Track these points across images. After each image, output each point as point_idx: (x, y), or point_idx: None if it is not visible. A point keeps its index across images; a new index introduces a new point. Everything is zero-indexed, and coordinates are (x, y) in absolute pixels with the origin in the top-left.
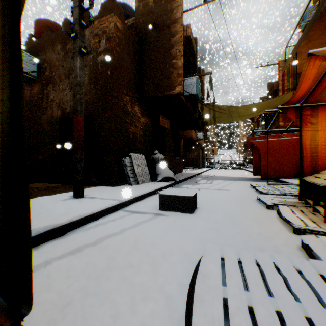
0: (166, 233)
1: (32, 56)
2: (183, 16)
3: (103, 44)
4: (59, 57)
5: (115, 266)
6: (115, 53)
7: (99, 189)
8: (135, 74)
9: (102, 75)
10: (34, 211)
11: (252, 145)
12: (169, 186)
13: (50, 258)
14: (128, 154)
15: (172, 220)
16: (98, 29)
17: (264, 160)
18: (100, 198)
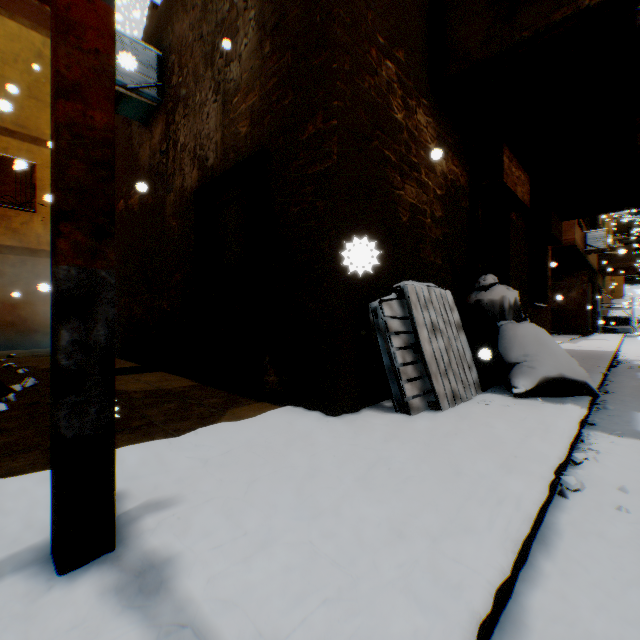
0: None
1: (145, 46)
2: None
3: None
4: (194, 18)
5: None
6: None
7: (272, 432)
8: None
9: None
10: None
11: None
12: (580, 424)
13: None
14: (391, 284)
15: None
16: None
17: None
18: None
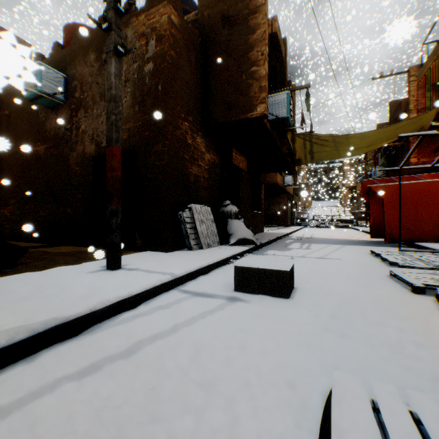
0: (248, 335)
1: (58, 72)
2: (267, 1)
3: (152, 47)
4: (93, 71)
5: (157, 408)
6: (168, 59)
7: (146, 255)
8: (198, 90)
9: (151, 91)
10: (42, 291)
11: (368, 193)
12: (246, 252)
13: (46, 383)
14: (187, 205)
15: (257, 310)
16: (145, 26)
17: (390, 214)
18: (145, 271)
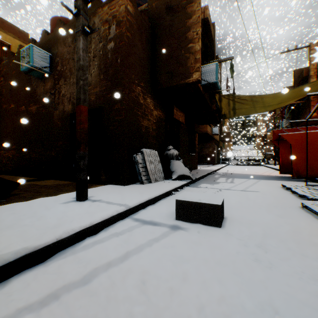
0: (188, 264)
1: (45, 51)
2: None
3: (113, 30)
4: (70, 50)
5: None
6: (125, 38)
7: (108, 188)
8: (148, 63)
9: (112, 64)
10: (22, 220)
11: (278, 140)
12: (185, 185)
13: (8, 313)
14: (139, 149)
15: (195, 238)
16: (108, 15)
17: (296, 156)
18: (105, 202)
